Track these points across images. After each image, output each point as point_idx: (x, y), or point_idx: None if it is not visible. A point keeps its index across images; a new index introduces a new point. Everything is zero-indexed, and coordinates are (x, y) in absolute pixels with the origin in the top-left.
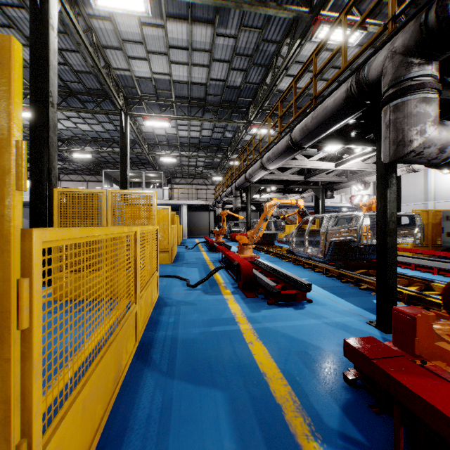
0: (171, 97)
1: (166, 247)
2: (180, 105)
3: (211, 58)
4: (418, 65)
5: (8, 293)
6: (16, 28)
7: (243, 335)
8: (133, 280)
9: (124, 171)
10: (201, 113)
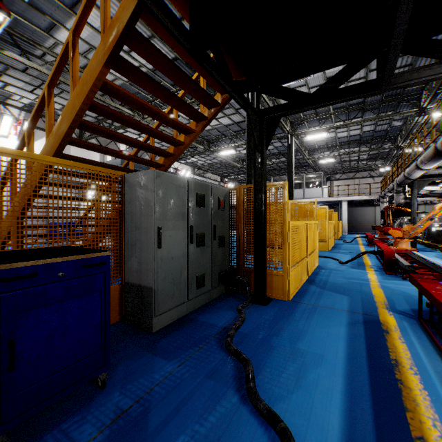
0: (329, 110)
1: (324, 238)
2: (338, 114)
3: (368, 70)
4: None
5: (286, 234)
6: (232, 107)
7: (370, 285)
8: (305, 246)
9: (290, 179)
10: (360, 114)
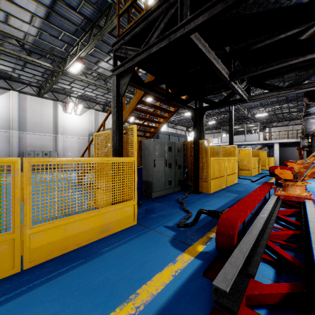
0: None
1: (248, 168)
2: None
3: None
4: (308, 107)
5: (208, 163)
6: None
7: None
8: (224, 170)
9: (230, 130)
10: (282, 83)
